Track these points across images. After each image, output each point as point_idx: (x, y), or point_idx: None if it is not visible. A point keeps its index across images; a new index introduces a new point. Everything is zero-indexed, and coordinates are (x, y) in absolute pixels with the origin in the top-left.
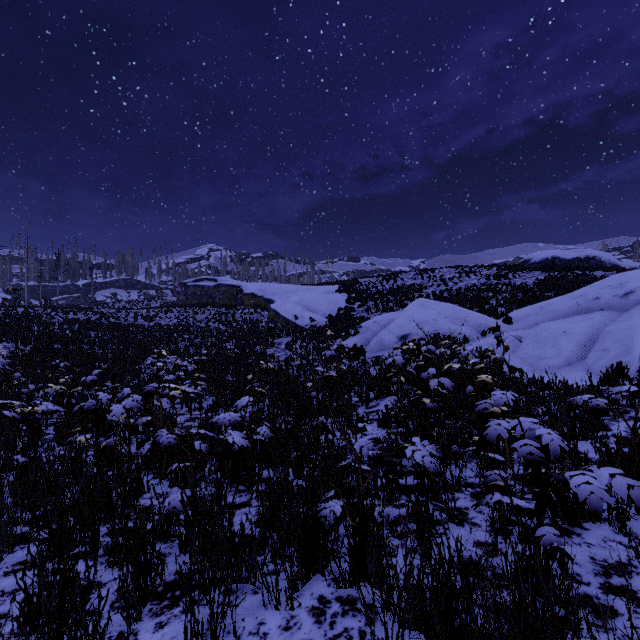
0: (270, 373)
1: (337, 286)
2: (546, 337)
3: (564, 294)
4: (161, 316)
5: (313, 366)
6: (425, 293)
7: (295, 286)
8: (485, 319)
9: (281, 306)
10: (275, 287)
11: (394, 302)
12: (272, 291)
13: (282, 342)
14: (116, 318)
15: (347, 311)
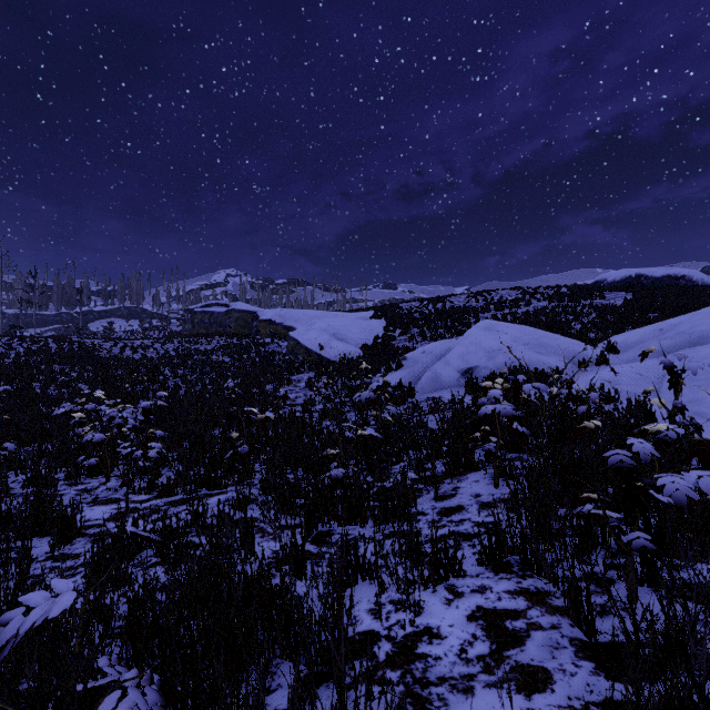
0: (277, 424)
1: (372, 312)
2: (708, 369)
3: (674, 315)
4: (156, 347)
5: (341, 413)
6: (483, 318)
7: (322, 311)
8: (581, 346)
9: (303, 334)
10: (297, 312)
11: (445, 329)
12: (293, 317)
13: (302, 379)
14: (96, 349)
15: (386, 340)
